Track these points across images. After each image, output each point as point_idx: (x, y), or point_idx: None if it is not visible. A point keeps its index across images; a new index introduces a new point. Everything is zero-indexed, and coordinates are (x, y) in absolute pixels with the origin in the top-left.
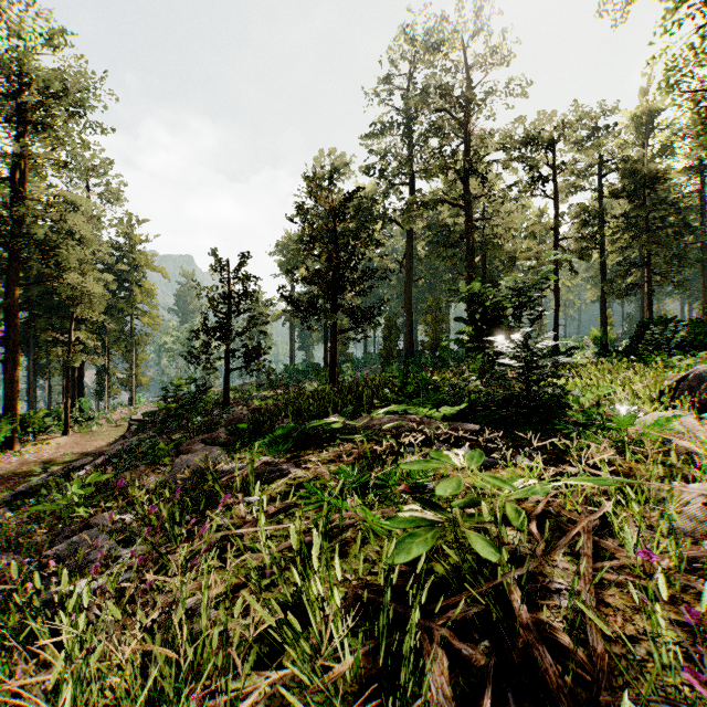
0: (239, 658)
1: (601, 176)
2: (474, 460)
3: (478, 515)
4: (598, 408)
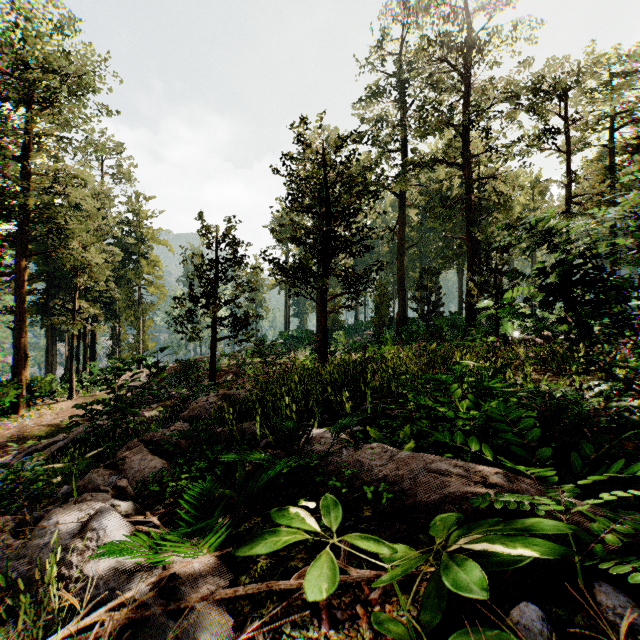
0: None
1: (609, 133)
2: None
3: None
4: None
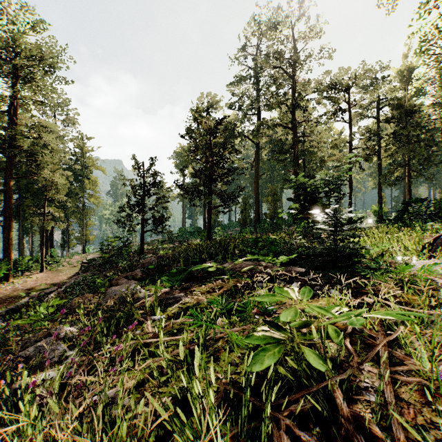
0: (143, 437)
1: (378, 109)
2: (305, 295)
3: (309, 334)
4: (382, 257)
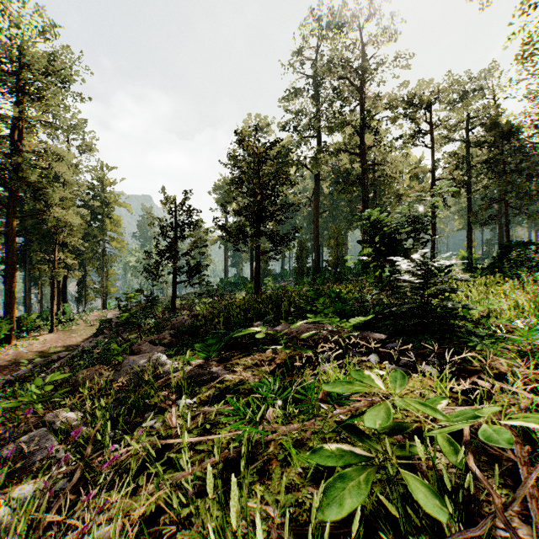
0: None
1: (467, 130)
2: (398, 382)
3: (408, 445)
4: (488, 319)
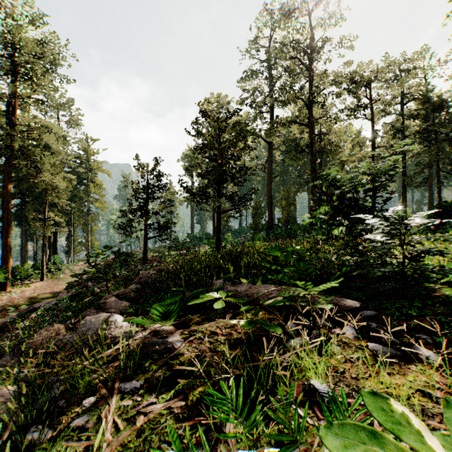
0: None
1: (402, 105)
2: None
3: None
4: None
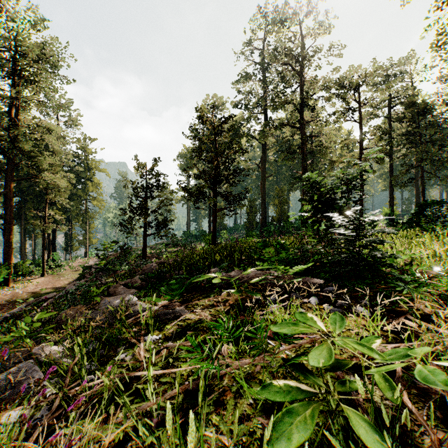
0: None
1: (390, 108)
2: (338, 323)
3: (348, 382)
4: (411, 266)
